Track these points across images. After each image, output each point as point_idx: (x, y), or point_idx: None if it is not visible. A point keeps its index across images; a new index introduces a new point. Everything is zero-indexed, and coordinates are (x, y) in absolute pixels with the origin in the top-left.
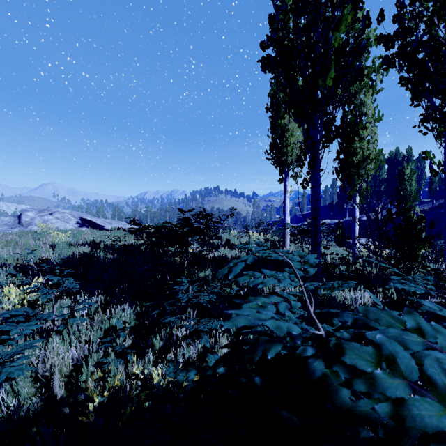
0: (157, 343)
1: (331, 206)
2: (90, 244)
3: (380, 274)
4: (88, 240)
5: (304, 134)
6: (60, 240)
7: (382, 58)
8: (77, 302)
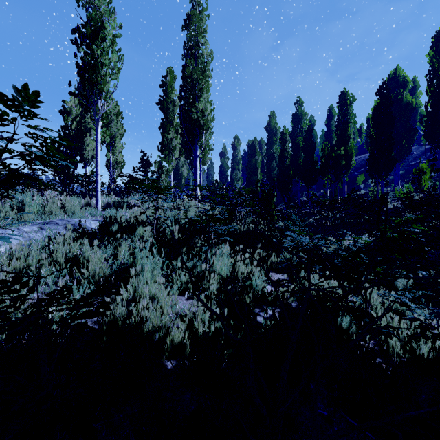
0: None
1: None
2: None
3: None
4: None
5: None
6: None
7: None
8: None
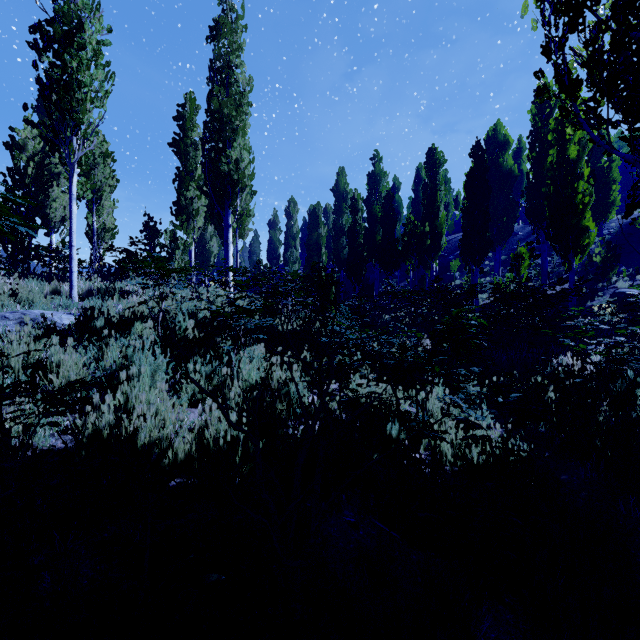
0: None
1: None
2: None
3: None
4: None
5: None
6: None
7: None
8: None
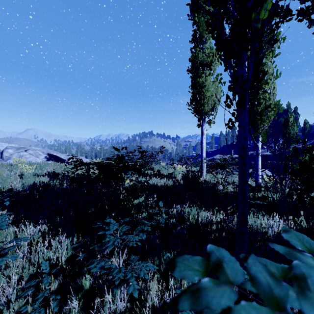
0: (86, 283)
1: (232, 145)
2: (50, 174)
3: (285, 201)
4: (49, 172)
5: (232, 74)
6: (27, 171)
7: (298, 10)
8: (5, 241)
